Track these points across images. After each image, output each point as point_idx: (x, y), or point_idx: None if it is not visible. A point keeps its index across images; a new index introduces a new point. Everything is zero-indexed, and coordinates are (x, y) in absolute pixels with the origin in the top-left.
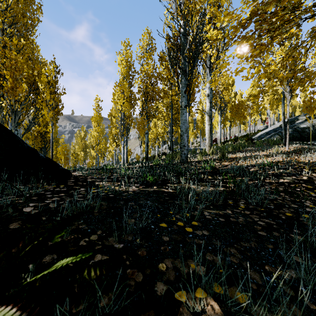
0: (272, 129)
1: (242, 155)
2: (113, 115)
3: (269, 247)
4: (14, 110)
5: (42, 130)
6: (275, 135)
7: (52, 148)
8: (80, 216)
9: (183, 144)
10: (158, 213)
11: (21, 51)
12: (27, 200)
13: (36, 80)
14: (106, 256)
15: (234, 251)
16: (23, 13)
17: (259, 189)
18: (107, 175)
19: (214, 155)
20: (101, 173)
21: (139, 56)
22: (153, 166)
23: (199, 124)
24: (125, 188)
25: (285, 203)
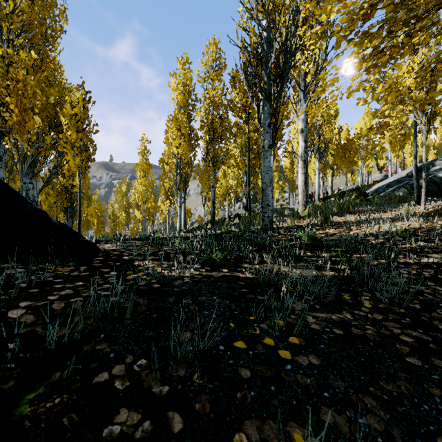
0: (396, 180)
1: (355, 219)
2: (166, 161)
3: (434, 393)
4: (22, 154)
5: (67, 182)
6: (401, 188)
7: (80, 208)
8: (84, 344)
9: (266, 202)
10: (231, 320)
11: (31, 68)
12: (20, 294)
13: (58, 113)
14: (137, 412)
15: (372, 402)
16: (41, 20)
17: (392, 276)
18: (154, 249)
19: (311, 218)
20: (146, 245)
21: (202, 77)
22: (222, 234)
23: (288, 173)
24: (178, 271)
25: (439, 299)
